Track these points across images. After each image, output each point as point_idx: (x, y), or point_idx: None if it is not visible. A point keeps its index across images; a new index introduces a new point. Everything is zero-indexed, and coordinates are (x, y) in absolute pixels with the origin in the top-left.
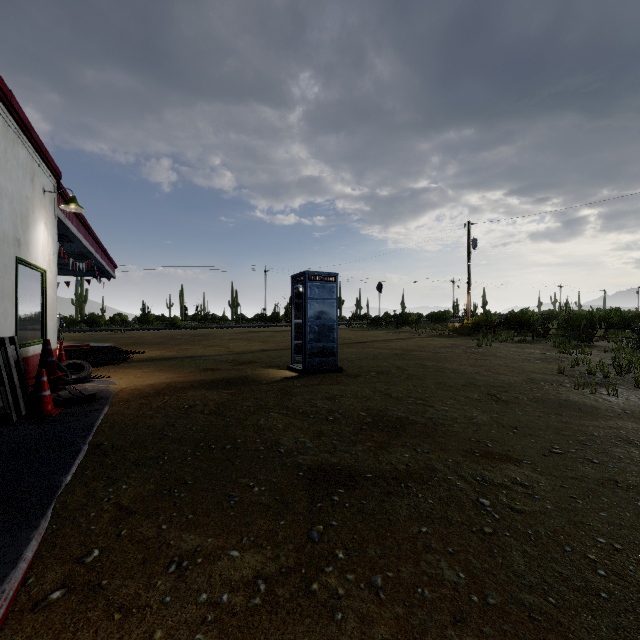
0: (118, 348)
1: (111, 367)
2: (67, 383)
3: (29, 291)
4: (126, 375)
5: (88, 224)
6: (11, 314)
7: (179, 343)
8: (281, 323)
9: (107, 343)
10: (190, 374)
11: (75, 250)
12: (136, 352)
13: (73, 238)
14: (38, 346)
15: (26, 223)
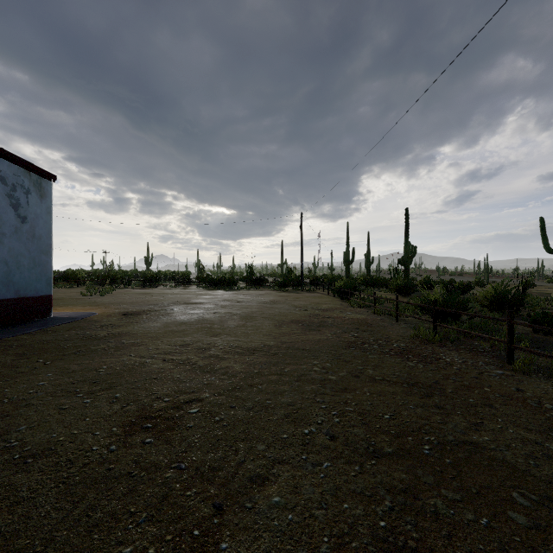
0: None
1: None
2: None
3: None
4: None
5: None
6: None
7: None
8: None
9: None
10: None
11: None
12: None
13: None
14: None
15: None
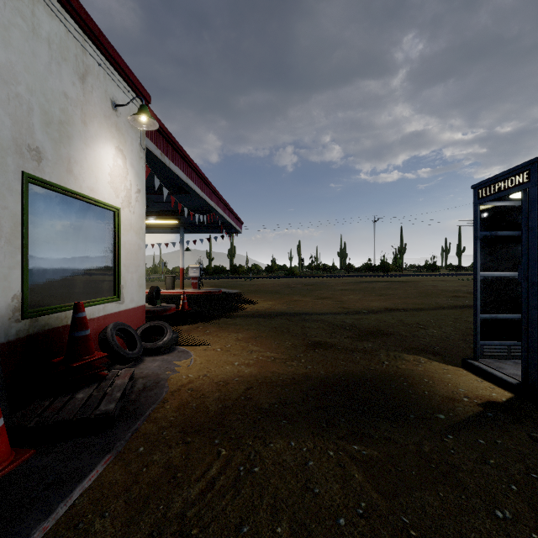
0: (240, 295)
1: (212, 324)
2: (129, 359)
3: (80, 232)
4: (215, 343)
5: (202, 173)
6: (7, 263)
7: (292, 292)
8: (390, 272)
9: (235, 290)
10: (291, 354)
11: (201, 205)
12: (250, 302)
13: (184, 186)
14: (100, 306)
15: (63, 132)
